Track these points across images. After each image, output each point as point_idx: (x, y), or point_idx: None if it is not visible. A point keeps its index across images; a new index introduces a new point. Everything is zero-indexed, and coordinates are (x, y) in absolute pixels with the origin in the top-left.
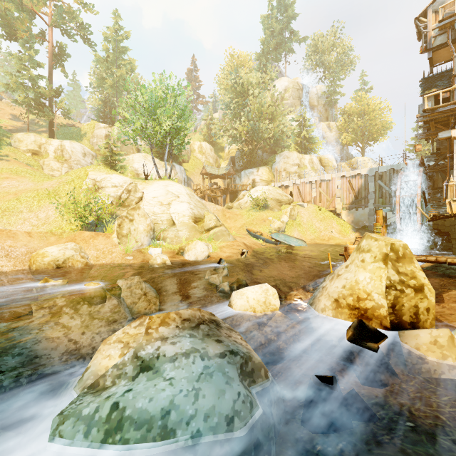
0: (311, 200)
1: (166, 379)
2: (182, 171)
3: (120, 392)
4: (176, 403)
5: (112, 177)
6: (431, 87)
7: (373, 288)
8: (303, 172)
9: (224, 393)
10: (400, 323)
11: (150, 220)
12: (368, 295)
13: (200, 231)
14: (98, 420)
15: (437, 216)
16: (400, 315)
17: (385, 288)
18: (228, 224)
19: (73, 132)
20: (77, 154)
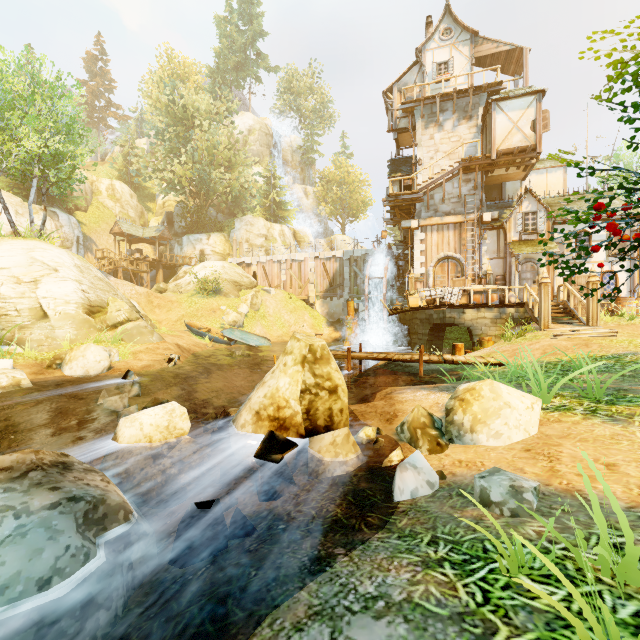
0: (280, 285)
1: None
2: (72, 224)
3: None
4: None
5: None
6: (397, 170)
7: (291, 394)
8: (272, 247)
9: (41, 552)
10: (315, 428)
11: None
12: (287, 402)
13: (99, 327)
14: None
15: (398, 310)
16: (314, 420)
17: (300, 393)
18: (157, 315)
19: None
20: None
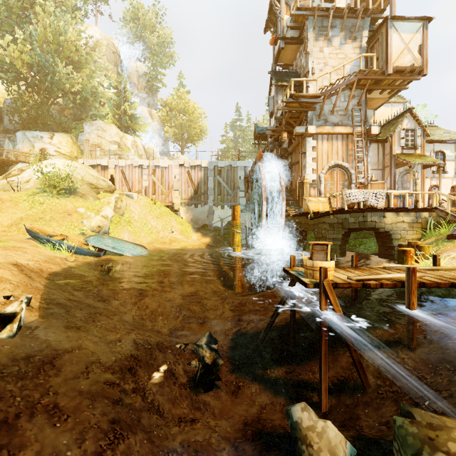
0: (141, 190)
1: None
2: None
3: None
4: None
5: None
6: (282, 80)
7: None
8: (125, 155)
9: None
10: None
11: None
12: None
13: None
14: None
15: (318, 213)
16: None
17: None
18: None
19: None
20: None
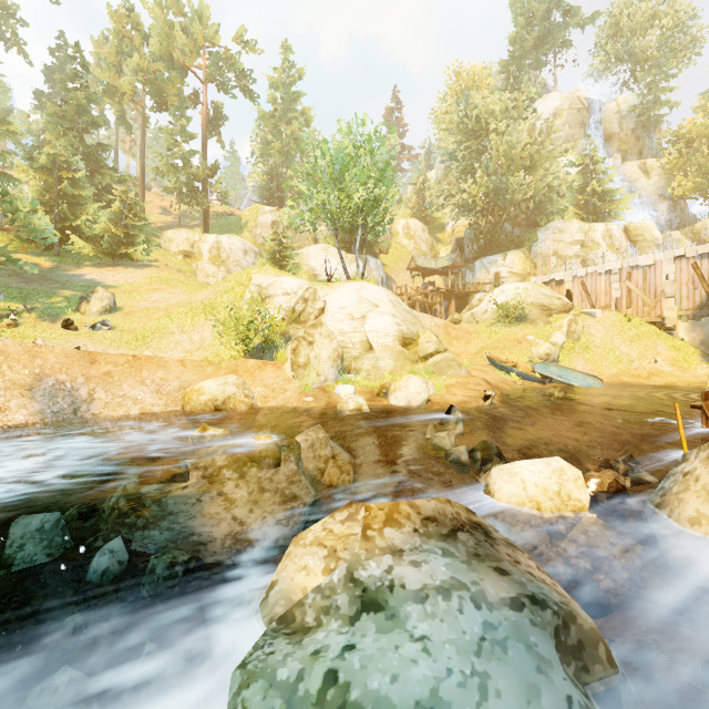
0: (609, 304)
1: (414, 637)
2: (378, 267)
3: (334, 646)
4: (443, 697)
5: (283, 281)
6: None
7: None
8: (591, 255)
9: (537, 693)
10: None
11: (337, 343)
12: None
13: (412, 359)
14: (304, 696)
15: None
16: None
17: None
18: (454, 348)
19: (232, 222)
20: (236, 252)
